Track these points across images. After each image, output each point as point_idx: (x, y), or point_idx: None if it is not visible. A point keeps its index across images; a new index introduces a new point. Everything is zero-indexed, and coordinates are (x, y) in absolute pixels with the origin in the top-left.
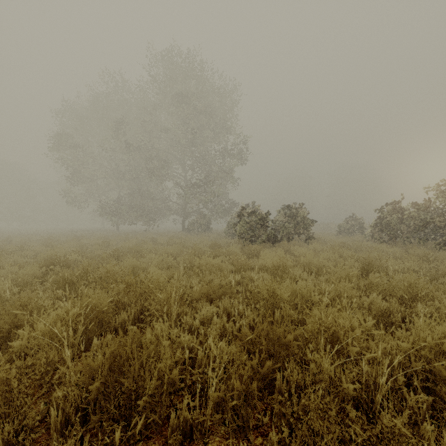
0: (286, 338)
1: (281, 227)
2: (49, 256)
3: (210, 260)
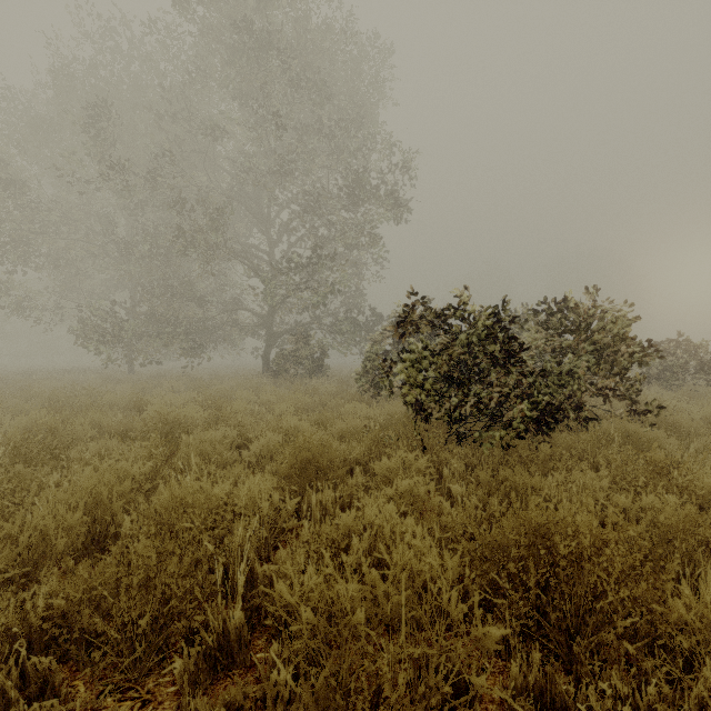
0: None
1: (555, 370)
2: None
3: None
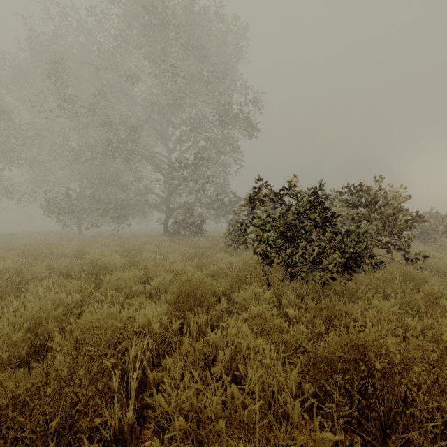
0: None
1: (355, 231)
2: None
3: None
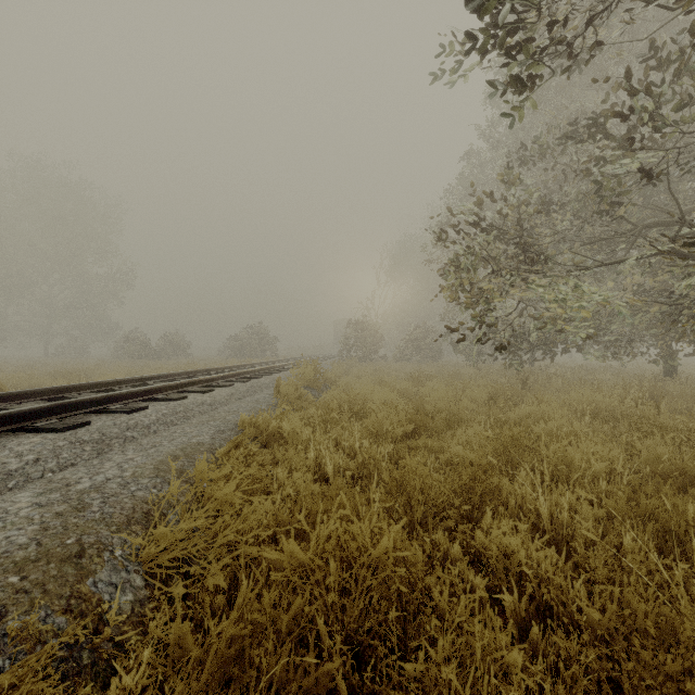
0: (149, 367)
1: (164, 350)
2: (1, 366)
3: (120, 363)
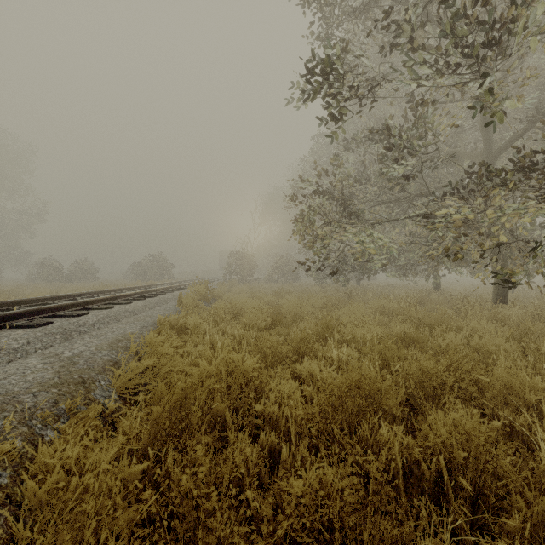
0: (66, 288)
1: (76, 274)
2: None
3: (37, 285)
